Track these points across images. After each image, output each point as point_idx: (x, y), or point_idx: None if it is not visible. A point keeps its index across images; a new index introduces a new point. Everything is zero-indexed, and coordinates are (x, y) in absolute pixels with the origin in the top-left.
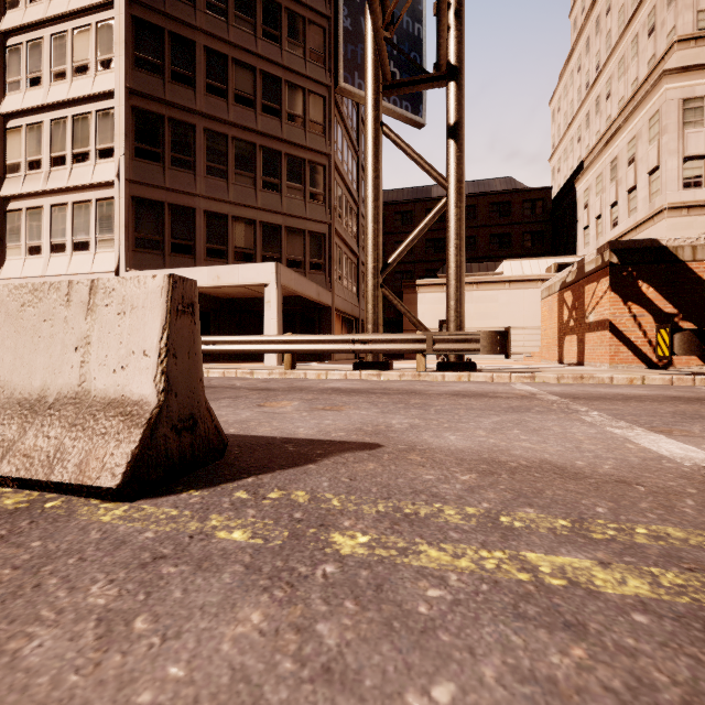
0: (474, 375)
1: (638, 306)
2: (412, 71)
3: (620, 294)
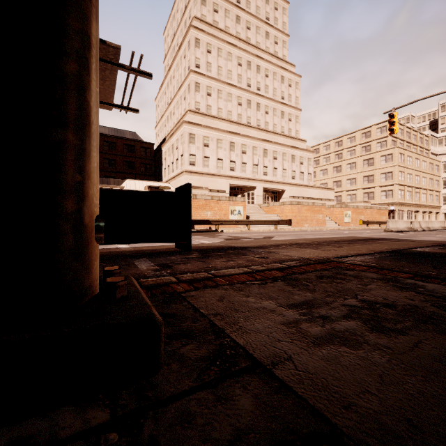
0: None
1: None
2: None
3: None
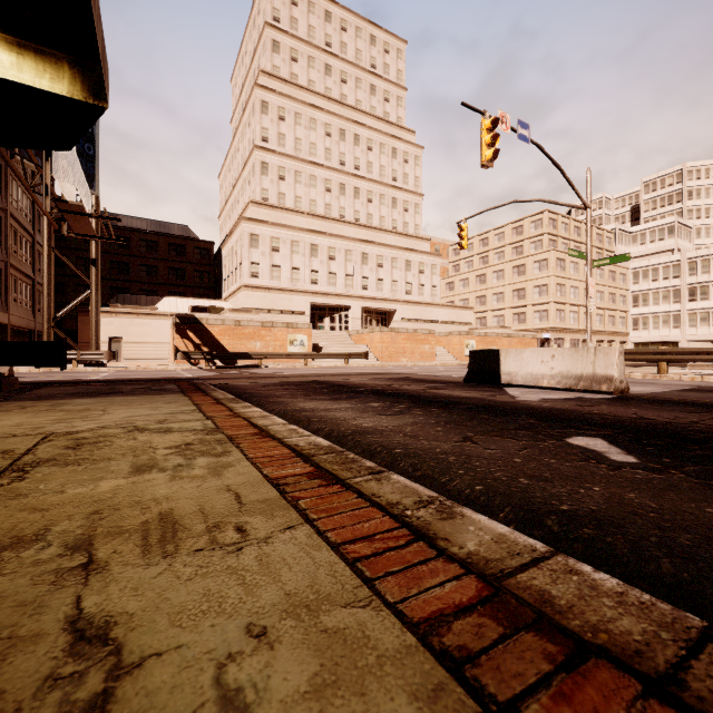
0: (101, 368)
1: (187, 340)
2: (87, 156)
3: (180, 335)
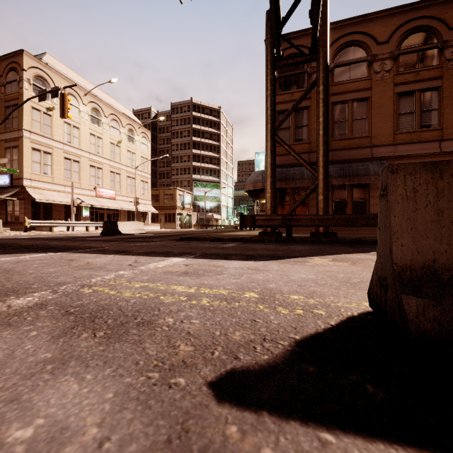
0: None
1: None
2: None
3: None
